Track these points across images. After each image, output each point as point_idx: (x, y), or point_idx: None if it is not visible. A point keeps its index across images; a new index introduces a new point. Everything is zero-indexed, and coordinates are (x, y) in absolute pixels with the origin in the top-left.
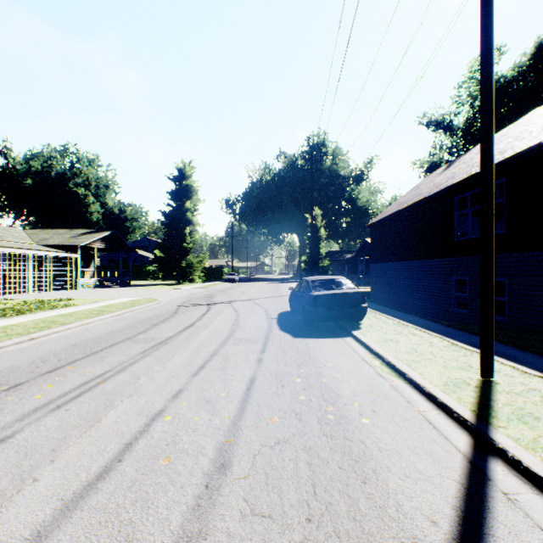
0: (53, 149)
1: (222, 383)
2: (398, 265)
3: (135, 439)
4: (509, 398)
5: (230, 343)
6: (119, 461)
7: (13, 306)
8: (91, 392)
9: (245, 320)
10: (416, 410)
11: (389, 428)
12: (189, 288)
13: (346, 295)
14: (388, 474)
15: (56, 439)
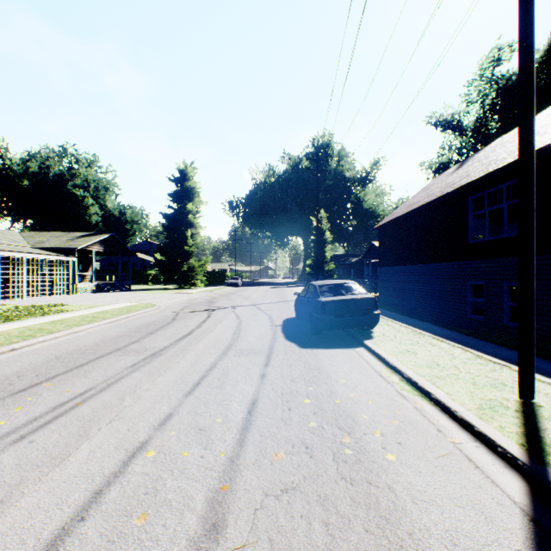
0: (50, 150)
1: (219, 405)
2: (408, 268)
3: (106, 484)
4: None
5: (230, 354)
6: (81, 519)
7: (3, 312)
8: (65, 417)
9: (248, 327)
10: (449, 441)
11: (422, 467)
12: (190, 293)
13: (357, 301)
14: (430, 541)
15: (8, 484)
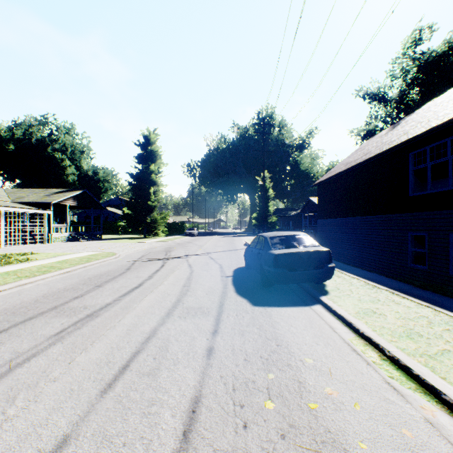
0: (33, 119)
1: (143, 417)
2: (346, 220)
3: None
4: None
5: (175, 315)
6: None
7: None
8: None
9: (198, 279)
10: None
11: None
12: (152, 242)
13: (311, 254)
14: None
15: None
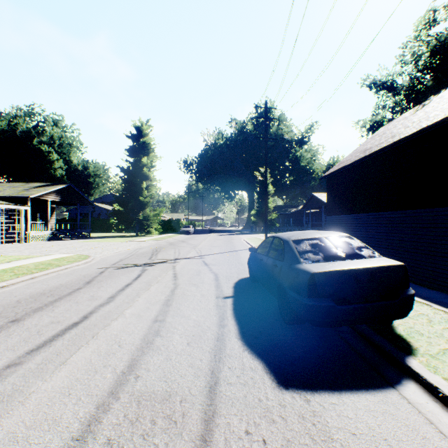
0: (18, 109)
1: None
2: (366, 216)
3: None
4: None
5: (100, 436)
6: None
7: None
8: None
9: (181, 303)
10: None
11: None
12: (141, 241)
13: (375, 273)
14: None
15: None
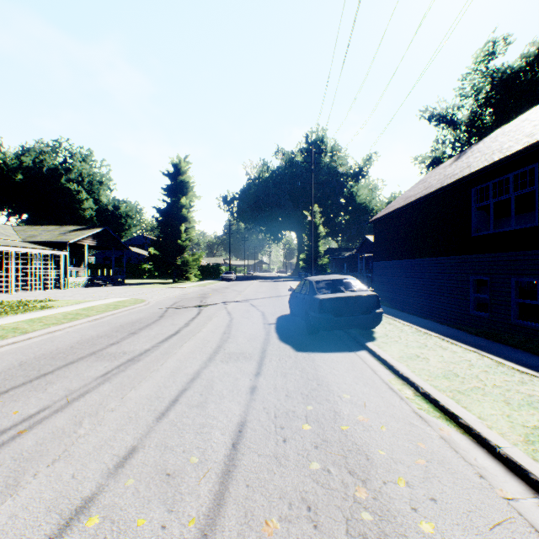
0: (44, 144)
1: (197, 435)
2: (405, 263)
3: None
4: None
5: (217, 359)
6: None
7: None
8: None
9: (239, 326)
10: (501, 496)
11: None
12: (183, 287)
13: (358, 299)
14: None
15: None
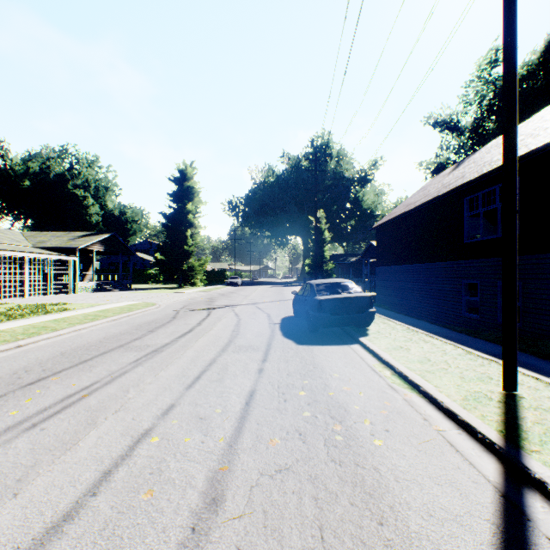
0: (51, 150)
1: (219, 397)
2: (405, 268)
3: (115, 465)
4: (538, 415)
5: (229, 350)
6: (93, 494)
7: (6, 311)
8: (73, 407)
9: (246, 325)
10: (434, 429)
11: (406, 451)
12: (190, 292)
13: (353, 300)
14: (408, 513)
15: (24, 465)
